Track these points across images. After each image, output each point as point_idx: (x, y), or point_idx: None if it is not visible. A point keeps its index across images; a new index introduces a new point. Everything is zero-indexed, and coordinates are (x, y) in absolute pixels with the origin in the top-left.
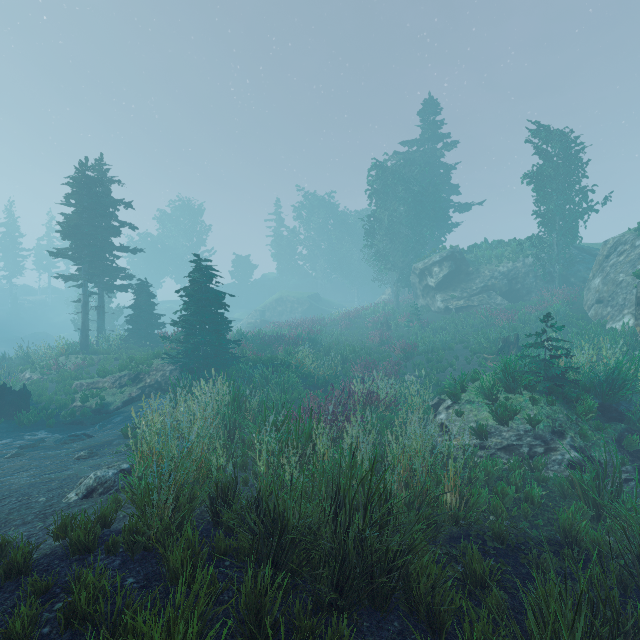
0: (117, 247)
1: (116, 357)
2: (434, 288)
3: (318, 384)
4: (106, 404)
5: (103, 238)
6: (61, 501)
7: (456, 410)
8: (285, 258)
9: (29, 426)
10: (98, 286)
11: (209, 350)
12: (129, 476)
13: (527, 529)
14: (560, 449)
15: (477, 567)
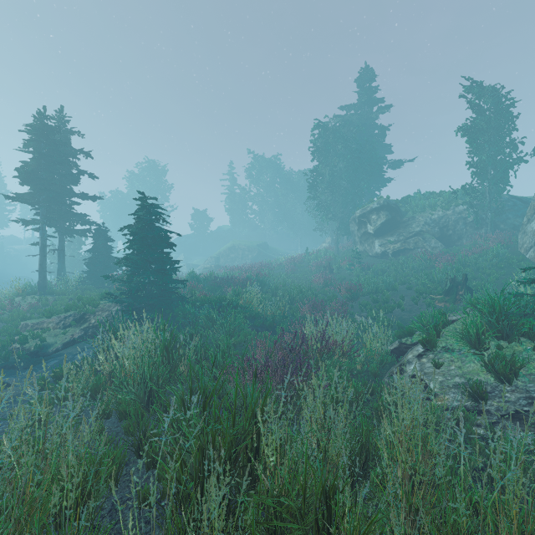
0: (77, 194)
1: (71, 297)
2: (372, 234)
3: (266, 325)
4: (45, 346)
5: (61, 184)
6: None
7: (433, 360)
8: (237, 212)
9: None
10: (58, 231)
11: (155, 290)
12: None
13: None
14: None
15: None
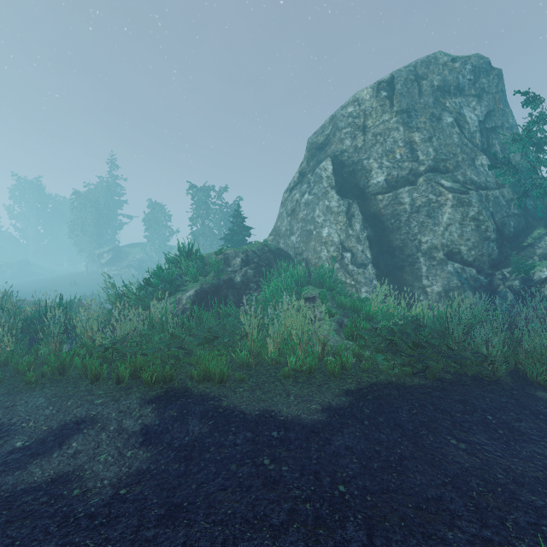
0: None
1: None
2: (104, 264)
3: None
4: None
5: None
6: None
7: None
8: None
9: None
10: None
11: None
12: None
13: None
14: None
15: None
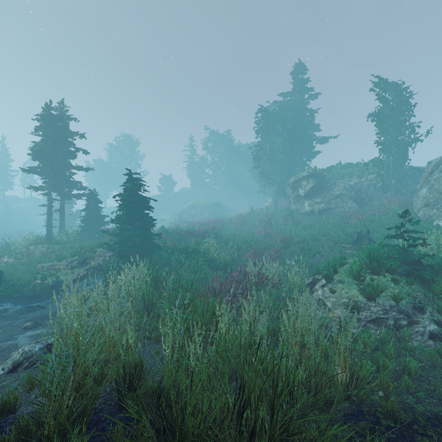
0: (74, 166)
1: (72, 246)
2: (303, 197)
3: (220, 266)
4: (60, 281)
5: (63, 159)
6: None
7: (330, 288)
8: (196, 177)
9: None
10: (60, 195)
11: (138, 241)
12: (48, 353)
13: (414, 404)
14: (422, 322)
15: None
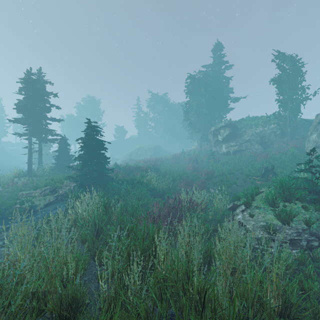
0: (49, 118)
1: (46, 178)
2: (221, 141)
3: (159, 194)
4: (34, 206)
5: (40, 113)
6: None
7: (249, 213)
8: (142, 127)
9: None
10: (38, 139)
11: (96, 174)
12: None
13: None
14: None
15: None
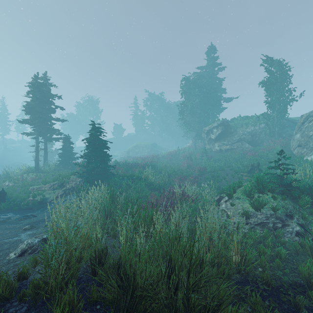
0: (54, 118)
1: (53, 174)
2: (214, 139)
3: (156, 188)
4: (45, 198)
5: (46, 114)
6: (5, 258)
7: (231, 202)
8: (139, 125)
9: (4, 210)
10: (44, 138)
11: (99, 170)
12: (45, 244)
13: (281, 276)
14: (291, 225)
15: (261, 310)
